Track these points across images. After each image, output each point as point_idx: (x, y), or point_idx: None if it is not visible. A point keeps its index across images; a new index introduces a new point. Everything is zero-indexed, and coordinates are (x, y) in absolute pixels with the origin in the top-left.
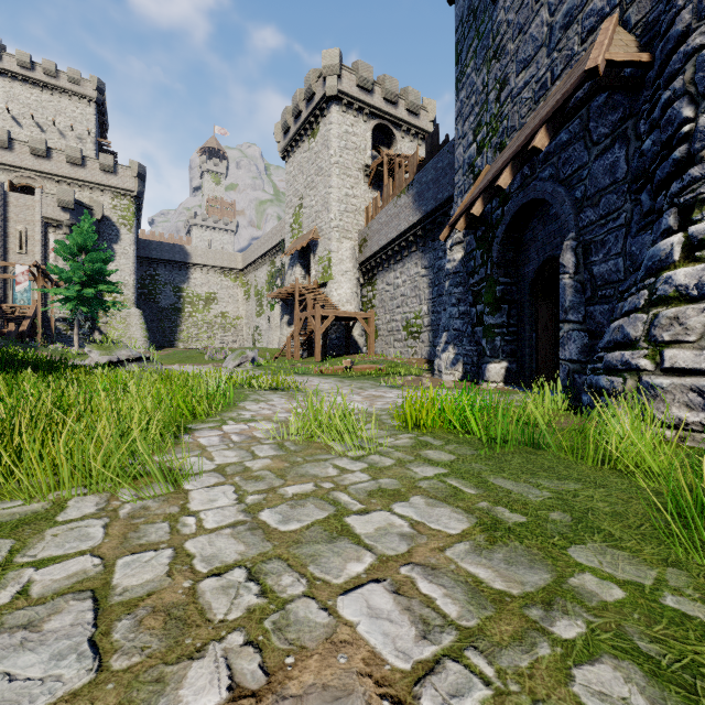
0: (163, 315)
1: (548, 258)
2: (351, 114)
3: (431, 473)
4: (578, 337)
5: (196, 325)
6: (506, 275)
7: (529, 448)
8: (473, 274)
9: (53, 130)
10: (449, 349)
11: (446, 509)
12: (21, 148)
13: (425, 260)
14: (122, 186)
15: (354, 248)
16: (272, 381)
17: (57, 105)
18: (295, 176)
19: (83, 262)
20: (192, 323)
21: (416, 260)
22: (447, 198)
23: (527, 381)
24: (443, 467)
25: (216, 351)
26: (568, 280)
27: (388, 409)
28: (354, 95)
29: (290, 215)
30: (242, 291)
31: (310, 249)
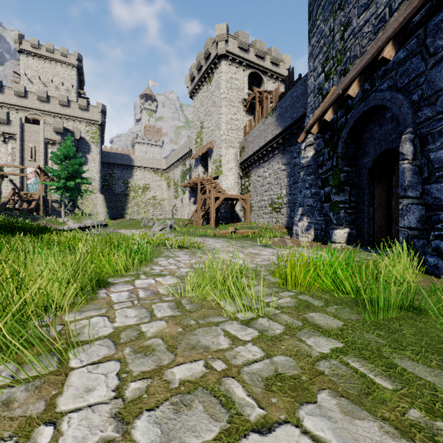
0: (117, 198)
1: (384, 150)
2: (234, 66)
3: (326, 347)
4: (417, 209)
5: (137, 204)
6: (348, 166)
7: (409, 313)
8: (321, 166)
9: (51, 85)
10: (304, 219)
11: (371, 424)
12: (32, 96)
13: (284, 159)
14: (92, 118)
15: (236, 153)
16: (180, 242)
17: (54, 70)
18: (198, 108)
19: (67, 165)
20: (134, 203)
21: (278, 159)
22: (300, 116)
23: (365, 243)
24: (335, 338)
25: (148, 221)
26: (407, 165)
27: (265, 265)
28: (236, 53)
29: (195, 133)
30: (165, 183)
31: (207, 155)
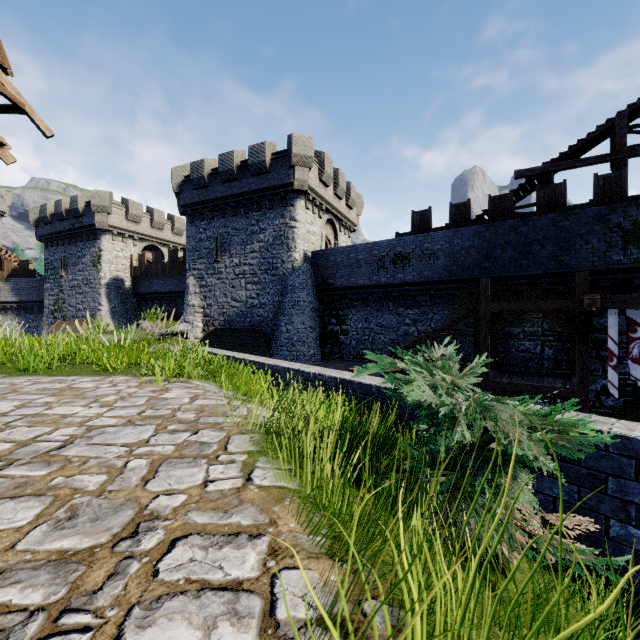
0: None
1: None
2: None
3: None
4: None
5: None
6: None
7: None
8: None
9: None
10: None
11: None
12: None
13: (19, 320)
14: None
15: None
16: None
17: None
18: None
19: None
20: None
21: (12, 318)
22: (36, 301)
23: None
24: None
25: None
26: None
27: None
28: None
29: None
30: None
31: None
